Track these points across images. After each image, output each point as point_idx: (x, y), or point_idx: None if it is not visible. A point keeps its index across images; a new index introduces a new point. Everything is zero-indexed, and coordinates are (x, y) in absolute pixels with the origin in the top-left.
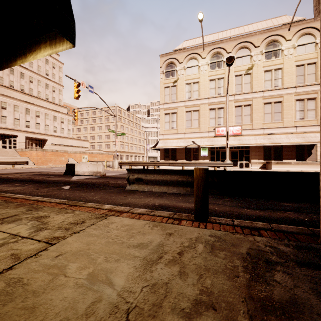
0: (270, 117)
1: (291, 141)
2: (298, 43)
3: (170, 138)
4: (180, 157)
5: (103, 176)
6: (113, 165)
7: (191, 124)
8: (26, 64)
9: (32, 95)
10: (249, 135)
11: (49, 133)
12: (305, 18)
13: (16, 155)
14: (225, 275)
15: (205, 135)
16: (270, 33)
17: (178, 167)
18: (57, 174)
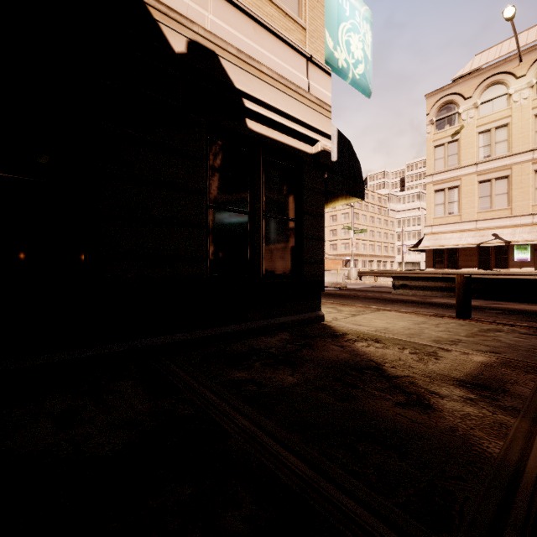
0: None
1: None
2: None
3: (445, 231)
4: (467, 263)
5: (344, 289)
6: (348, 276)
7: (491, 203)
8: None
9: None
10: None
11: None
12: None
13: None
14: (463, 330)
15: (525, 221)
16: None
17: None
18: None
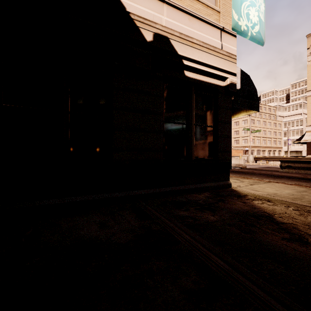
0: None
1: None
2: None
3: None
4: None
5: (244, 168)
6: (247, 160)
7: None
8: None
9: None
10: None
11: None
12: None
13: None
14: None
15: None
16: None
17: None
18: None
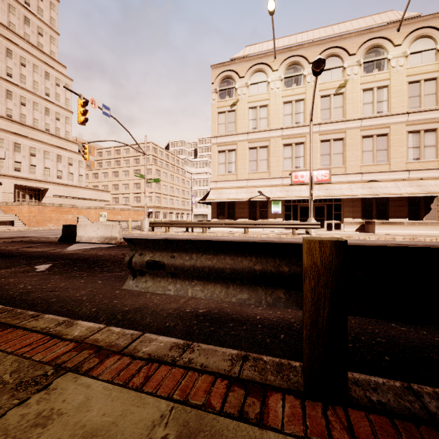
0: (370, 157)
1: (402, 191)
2: (411, 50)
3: (226, 187)
4: (241, 214)
5: (120, 245)
6: (141, 227)
7: (257, 166)
8: (15, 79)
9: (25, 124)
10: (340, 183)
11: (51, 180)
12: (421, 14)
13: None
14: None
15: (278, 182)
16: (370, 35)
17: (238, 229)
18: (49, 241)
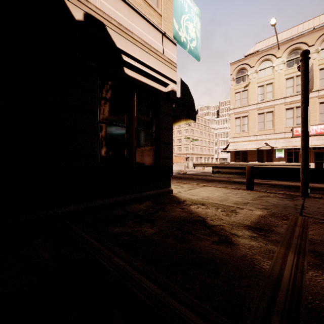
0: None
1: None
2: None
3: (240, 141)
4: (252, 158)
5: (185, 174)
6: (188, 166)
7: (264, 125)
8: None
9: None
10: None
11: None
12: None
13: None
14: (250, 196)
15: (281, 136)
16: None
17: None
18: None
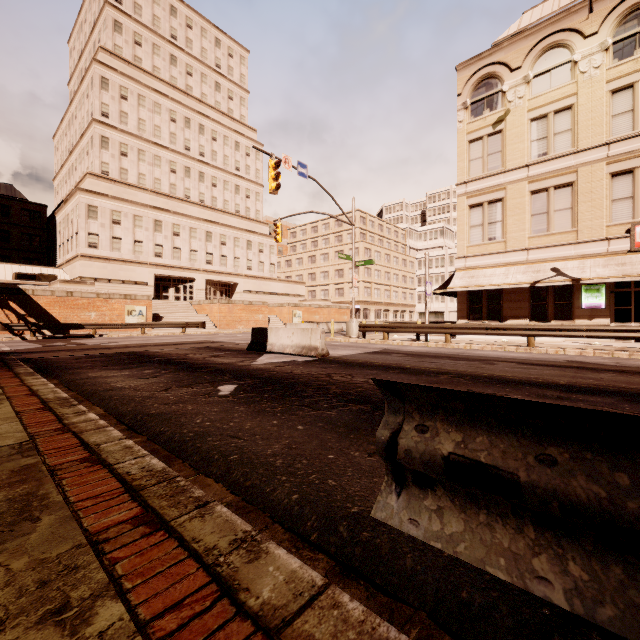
0: None
1: None
2: None
3: (484, 265)
4: (515, 311)
5: (322, 358)
6: (347, 331)
7: (549, 223)
8: (207, 157)
9: (216, 208)
10: None
11: (241, 272)
12: None
13: (191, 312)
14: None
15: (597, 249)
16: None
17: (509, 337)
18: (237, 349)
